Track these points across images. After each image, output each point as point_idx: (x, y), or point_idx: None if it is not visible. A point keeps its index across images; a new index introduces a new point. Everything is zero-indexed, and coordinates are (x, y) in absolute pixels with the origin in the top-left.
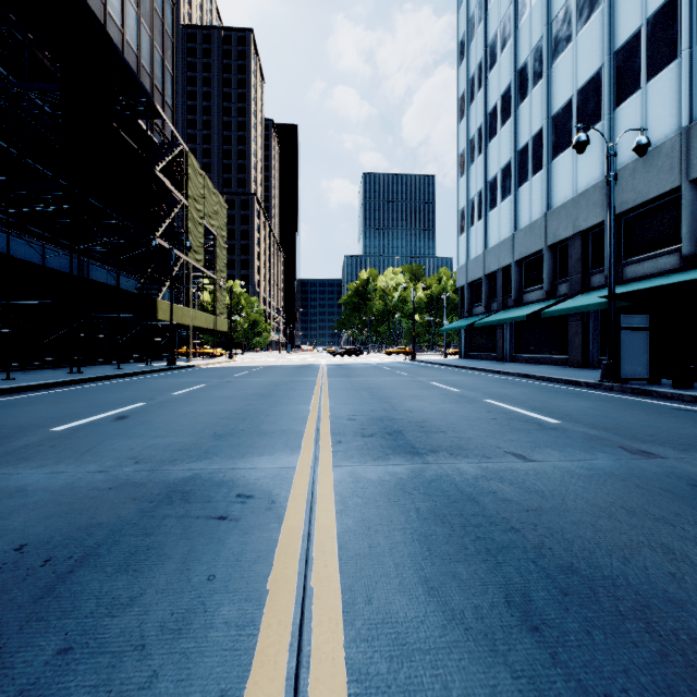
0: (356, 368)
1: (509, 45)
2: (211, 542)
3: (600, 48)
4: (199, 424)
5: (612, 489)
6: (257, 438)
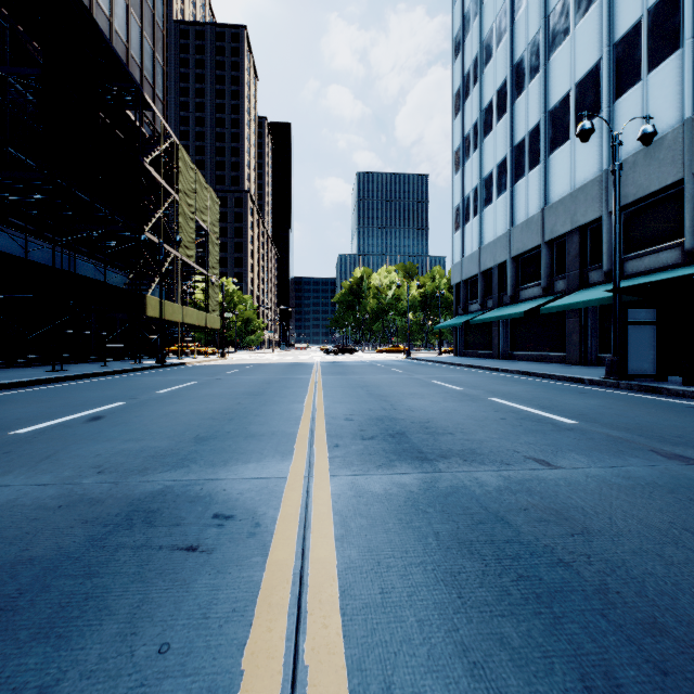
0: (351, 366)
1: (505, 39)
2: (172, 587)
3: (599, 40)
4: (181, 425)
5: (664, 504)
6: (244, 441)
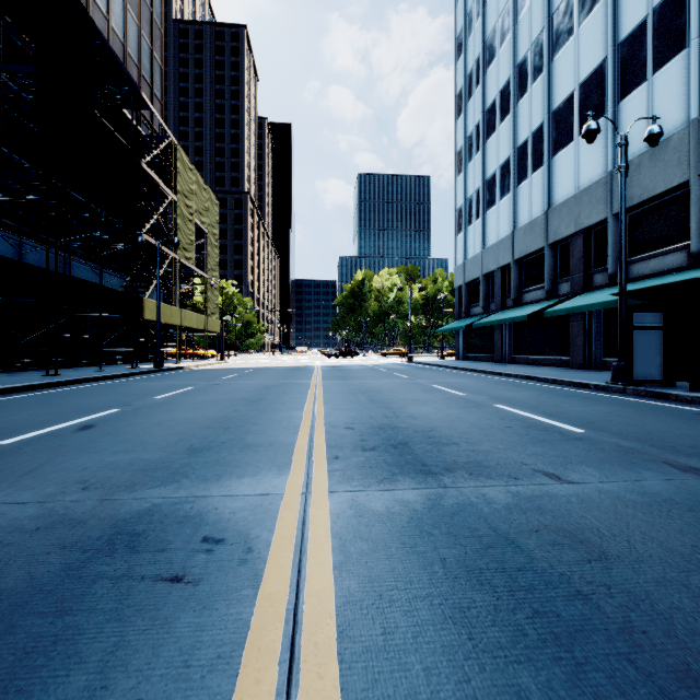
0: (352, 370)
1: (508, 39)
2: (152, 627)
3: (603, 40)
4: (175, 435)
5: (684, 524)
6: (239, 453)
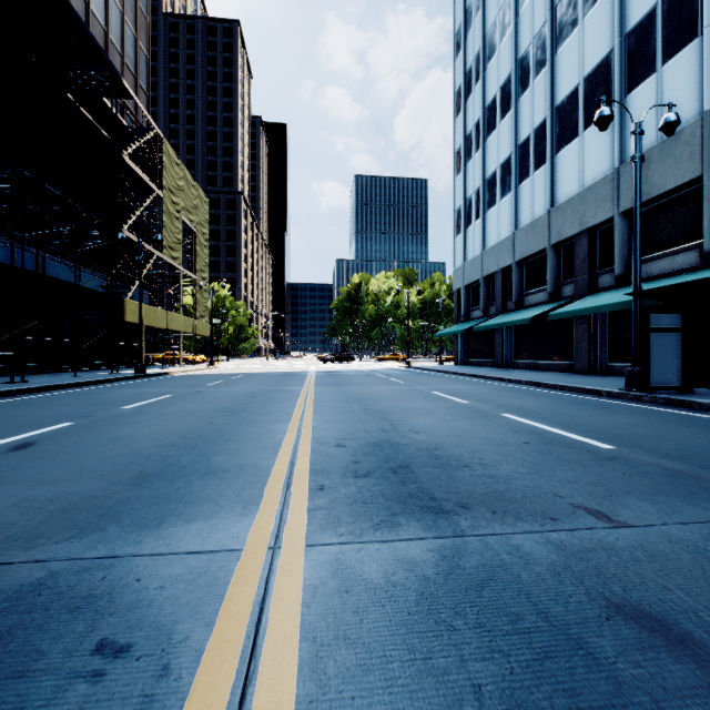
0: (347, 376)
1: (509, 33)
2: None
3: (610, 31)
4: (126, 456)
5: None
6: (199, 482)
